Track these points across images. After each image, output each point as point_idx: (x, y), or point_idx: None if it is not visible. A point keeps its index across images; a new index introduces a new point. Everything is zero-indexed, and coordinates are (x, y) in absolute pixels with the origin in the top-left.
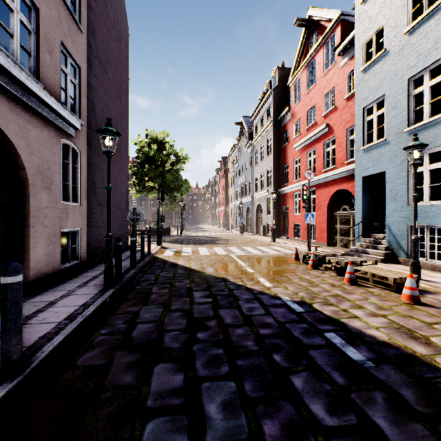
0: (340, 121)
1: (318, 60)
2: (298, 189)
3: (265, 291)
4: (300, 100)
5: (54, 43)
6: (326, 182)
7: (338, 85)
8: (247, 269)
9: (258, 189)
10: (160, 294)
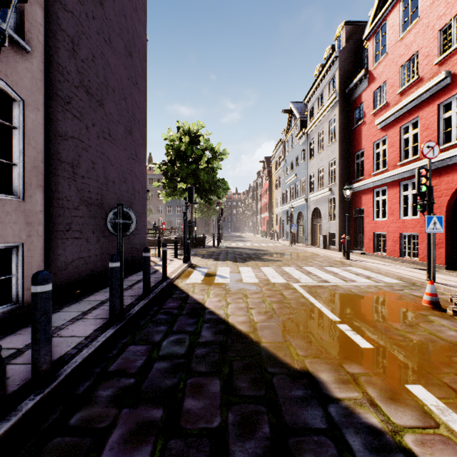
0: None
1: None
2: (383, 184)
3: None
4: (385, 55)
5: None
6: (445, 166)
7: None
8: (346, 332)
9: (314, 189)
10: None
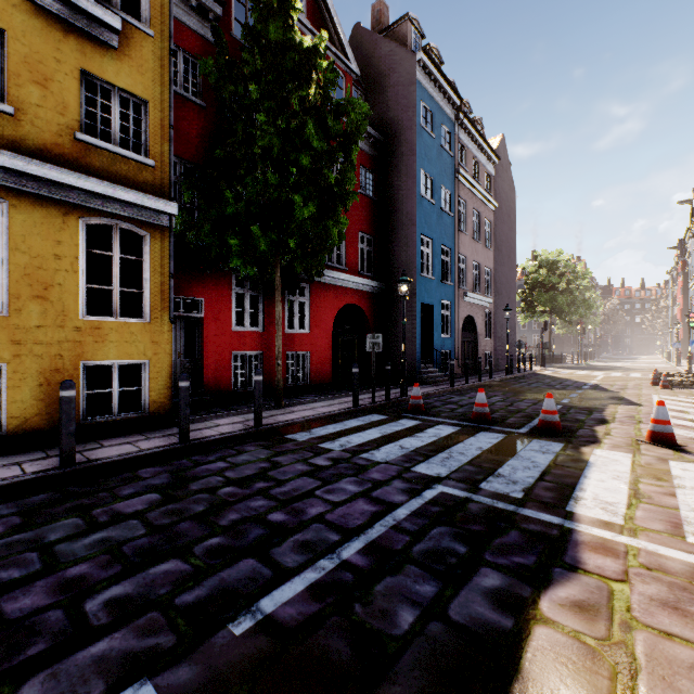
0: None
1: None
2: None
3: (585, 382)
4: None
5: (483, 271)
6: None
7: None
8: (595, 379)
9: None
10: (530, 379)
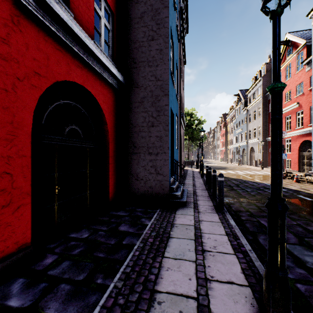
0: (305, 102)
1: (292, 64)
2: None
3: (257, 182)
4: None
5: (182, 103)
6: (297, 135)
7: (304, 81)
8: (248, 177)
9: (251, 137)
10: None
